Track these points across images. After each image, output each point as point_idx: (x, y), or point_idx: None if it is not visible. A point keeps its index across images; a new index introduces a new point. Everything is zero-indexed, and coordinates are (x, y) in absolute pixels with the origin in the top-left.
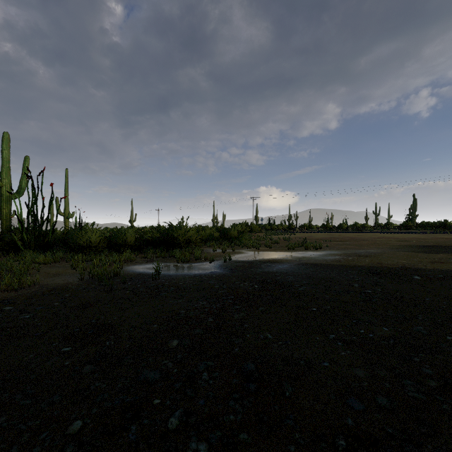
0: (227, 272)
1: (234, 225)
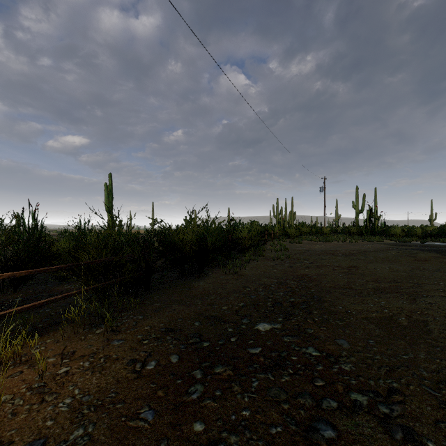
0: None
1: None
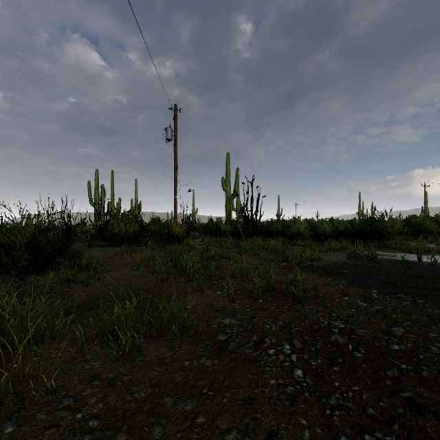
0: None
1: (411, 218)
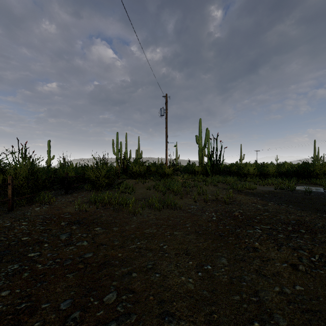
0: None
1: None
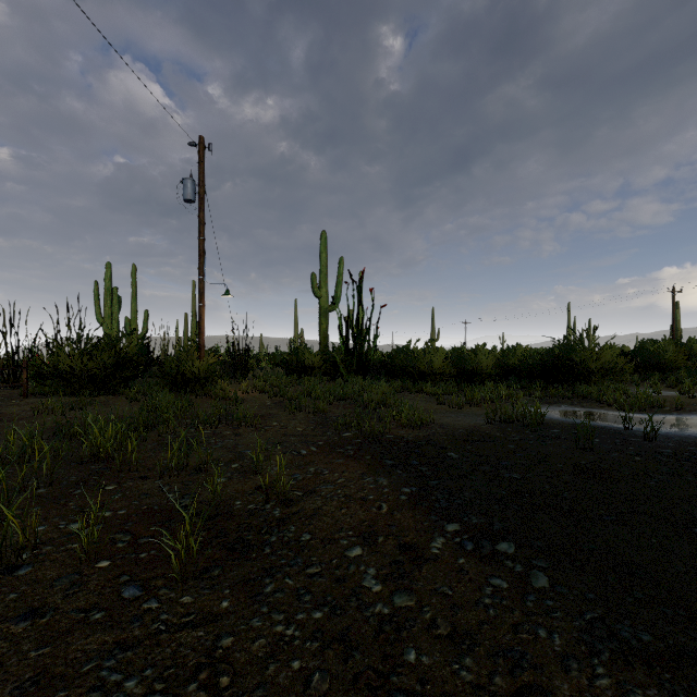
0: None
1: (646, 344)
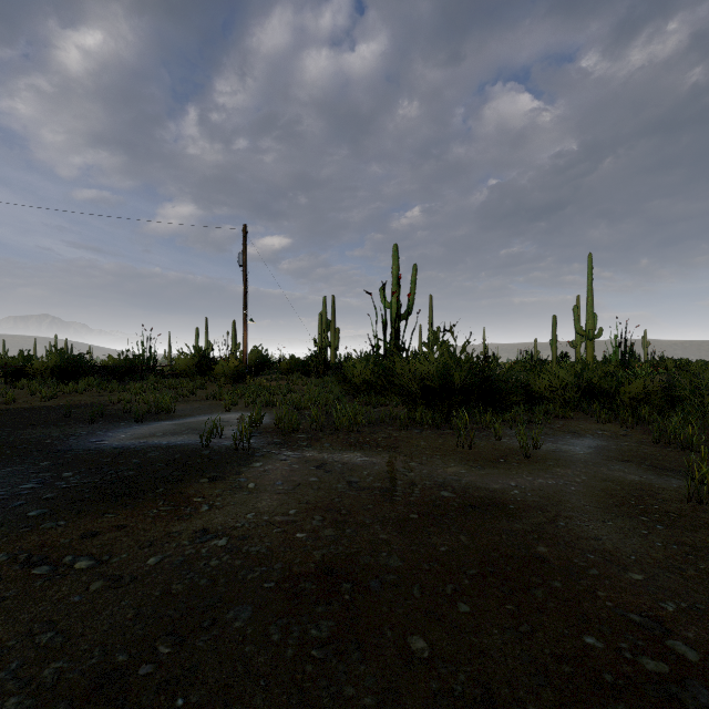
0: (56, 447)
1: None
